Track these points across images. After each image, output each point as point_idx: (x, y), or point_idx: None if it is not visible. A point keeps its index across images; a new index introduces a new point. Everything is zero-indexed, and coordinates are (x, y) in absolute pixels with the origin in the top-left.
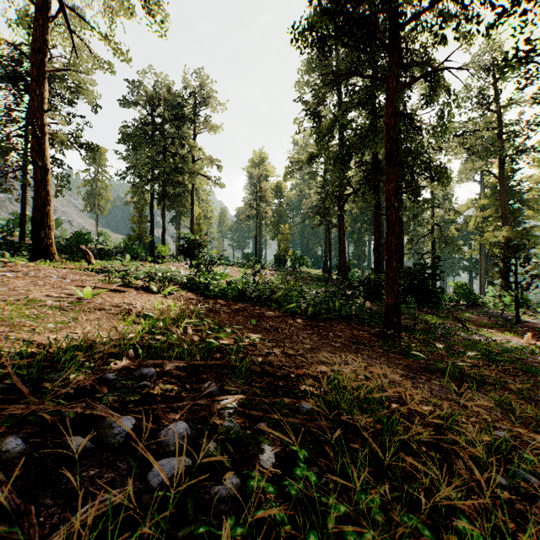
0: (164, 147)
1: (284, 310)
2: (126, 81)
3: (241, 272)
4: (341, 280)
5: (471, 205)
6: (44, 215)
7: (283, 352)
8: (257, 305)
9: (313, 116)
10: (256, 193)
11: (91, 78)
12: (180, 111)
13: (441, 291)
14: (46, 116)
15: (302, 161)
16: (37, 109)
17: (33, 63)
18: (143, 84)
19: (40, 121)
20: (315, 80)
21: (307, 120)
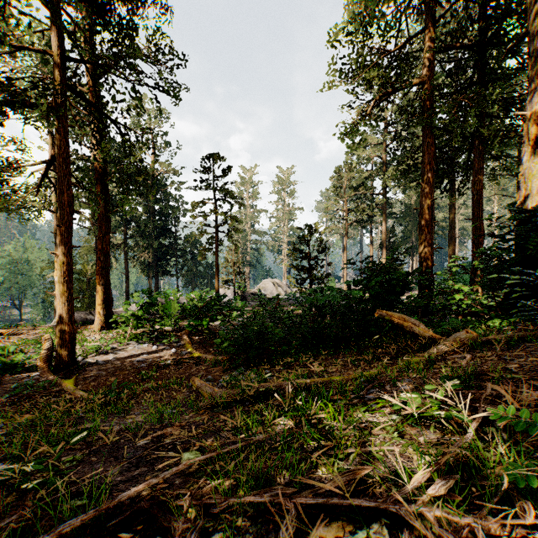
0: None
1: None
2: None
3: None
4: None
5: None
6: None
7: None
8: None
9: None
10: None
11: None
12: None
13: None
14: None
15: None
16: None
17: None
18: None
19: None
20: None
21: None
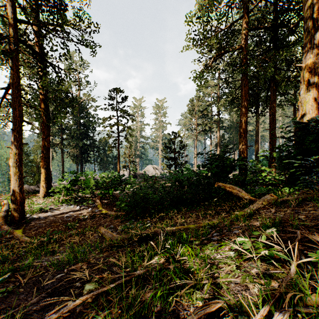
0: None
1: None
2: None
3: None
4: None
5: None
6: None
7: None
8: None
9: None
10: None
11: None
12: None
13: None
14: None
15: None
16: None
17: None
18: None
19: None
20: None
21: None
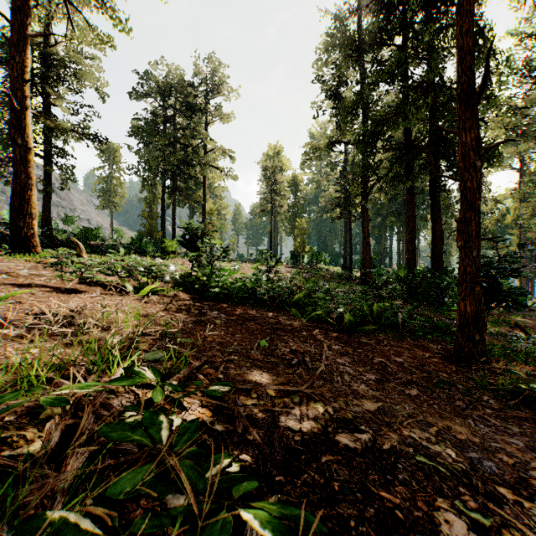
0: (174, 137)
1: (308, 319)
2: (137, 72)
3: (253, 268)
4: (365, 278)
5: (508, 195)
6: (24, 201)
7: (326, 440)
8: (271, 309)
9: (334, 96)
10: (270, 186)
11: (99, 67)
12: (192, 101)
13: (522, 292)
14: (29, 88)
15: (321, 148)
16: (17, 78)
17: (12, 26)
18: (153, 75)
19: (20, 93)
20: (336, 58)
21: (326, 104)
